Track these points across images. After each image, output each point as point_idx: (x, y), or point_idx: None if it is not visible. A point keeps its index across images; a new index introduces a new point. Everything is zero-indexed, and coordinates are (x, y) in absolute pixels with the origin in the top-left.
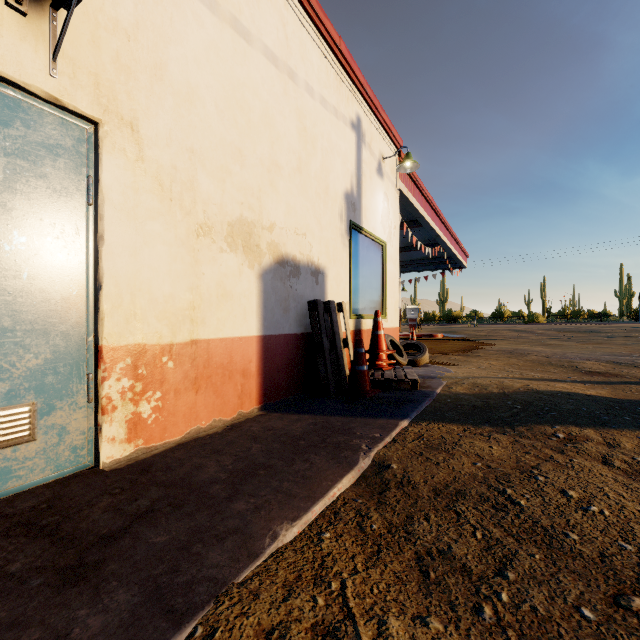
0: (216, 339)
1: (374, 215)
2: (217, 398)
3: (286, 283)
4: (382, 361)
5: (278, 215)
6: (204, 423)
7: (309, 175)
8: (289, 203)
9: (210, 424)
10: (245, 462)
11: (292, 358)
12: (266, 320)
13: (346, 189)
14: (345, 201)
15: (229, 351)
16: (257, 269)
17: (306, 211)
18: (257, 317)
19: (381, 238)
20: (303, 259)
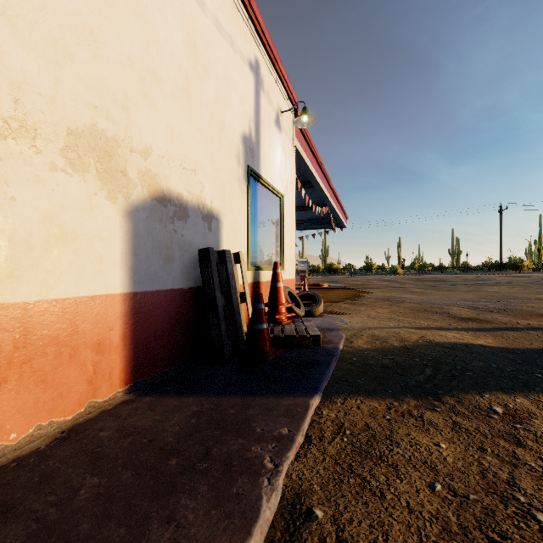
0: (42, 301)
1: (272, 166)
2: (45, 391)
3: (168, 226)
4: (281, 315)
5: (156, 138)
6: (15, 436)
7: (200, 102)
8: (172, 128)
9: (29, 435)
10: (47, 542)
11: (177, 318)
12: (137, 272)
13: (244, 131)
14: (243, 144)
15: (70, 318)
16: (122, 203)
17: (196, 143)
18: (122, 268)
19: (279, 190)
20: (192, 199)
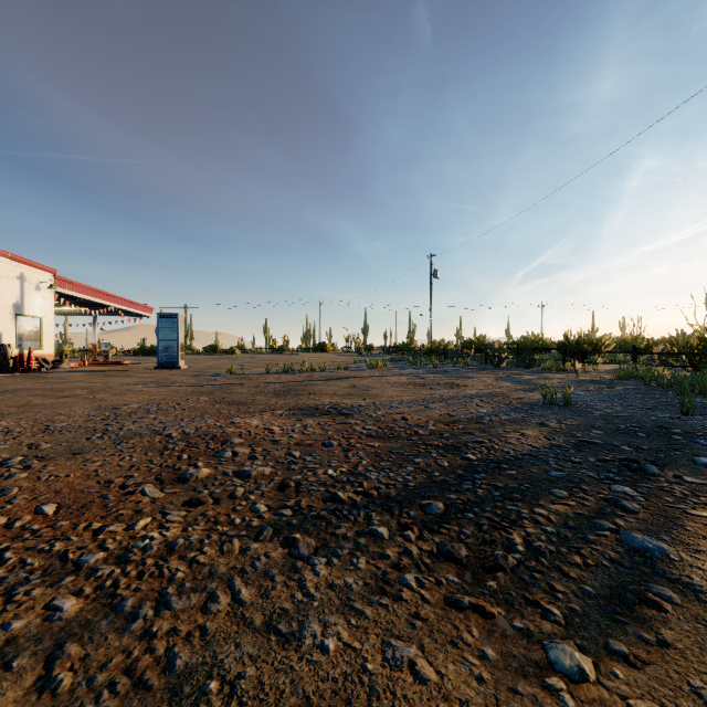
0: None
1: (34, 308)
2: None
3: None
4: (32, 365)
5: None
6: None
7: None
8: None
9: None
10: None
11: None
12: None
13: (14, 302)
14: (14, 307)
15: None
16: None
17: None
18: None
19: (39, 316)
20: None
